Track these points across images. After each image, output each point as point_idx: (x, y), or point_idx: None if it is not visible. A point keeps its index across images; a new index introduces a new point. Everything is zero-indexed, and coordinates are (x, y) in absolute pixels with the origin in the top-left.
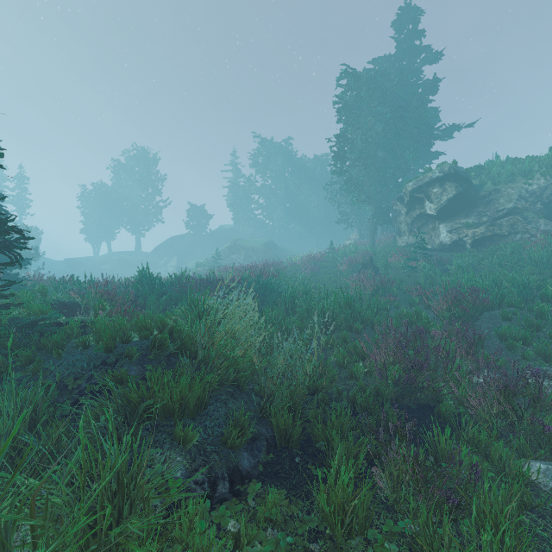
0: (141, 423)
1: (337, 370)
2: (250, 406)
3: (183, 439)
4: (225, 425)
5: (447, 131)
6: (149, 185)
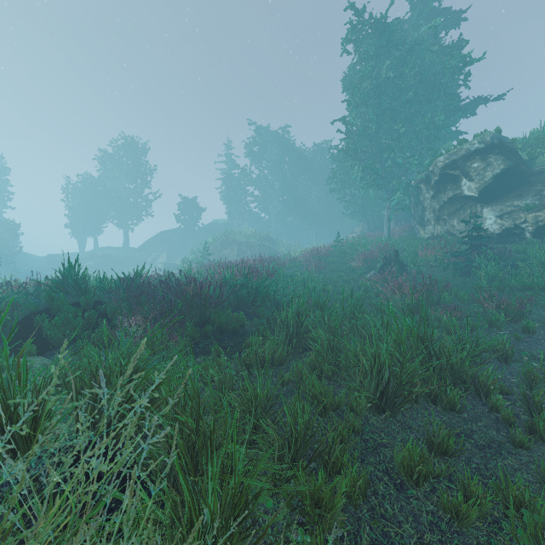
0: None
1: None
2: None
3: None
4: None
5: (471, 105)
6: (138, 177)
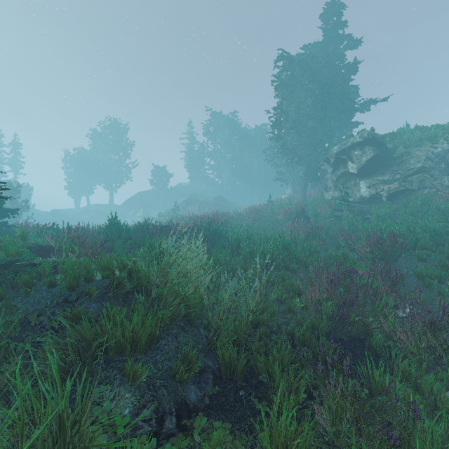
0: (92, 360)
1: (277, 305)
2: (199, 339)
3: (133, 375)
4: (175, 359)
5: (365, 104)
6: (120, 150)
